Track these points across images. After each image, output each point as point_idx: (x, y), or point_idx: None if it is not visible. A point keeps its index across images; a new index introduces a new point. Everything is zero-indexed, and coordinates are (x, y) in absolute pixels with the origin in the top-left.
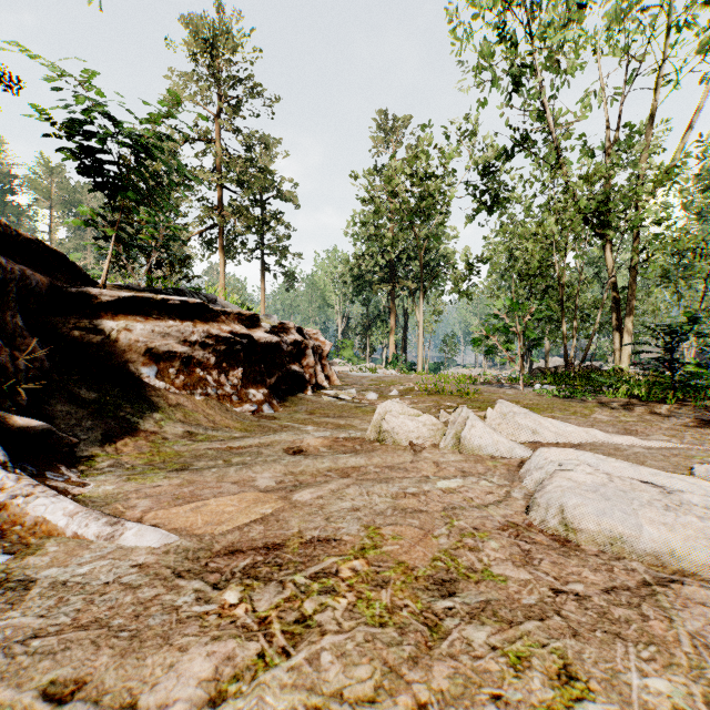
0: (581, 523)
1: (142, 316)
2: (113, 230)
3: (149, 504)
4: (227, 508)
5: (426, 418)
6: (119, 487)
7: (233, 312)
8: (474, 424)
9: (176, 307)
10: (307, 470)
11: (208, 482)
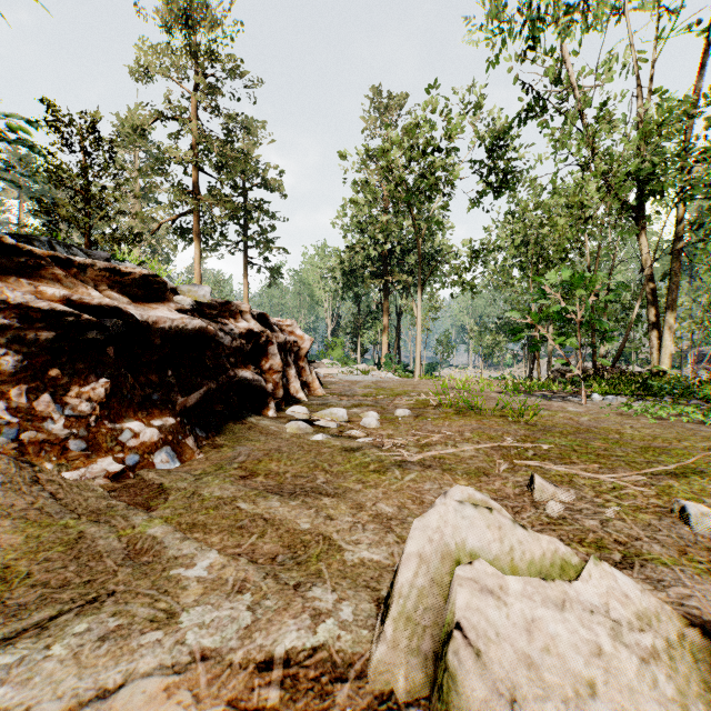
0: None
1: None
2: None
3: None
4: None
5: (598, 582)
6: None
7: (95, 265)
8: None
9: None
10: None
11: None
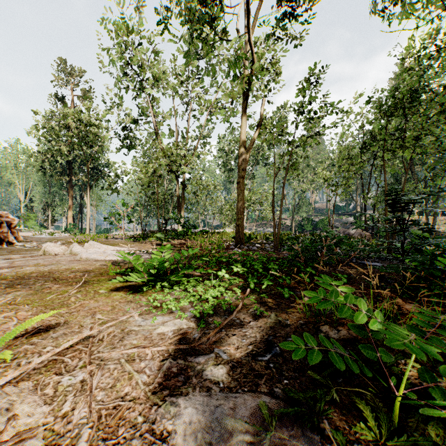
0: (83, 257)
1: None
2: None
3: None
4: None
5: (63, 247)
6: None
7: None
8: (76, 246)
9: None
10: (17, 260)
11: None
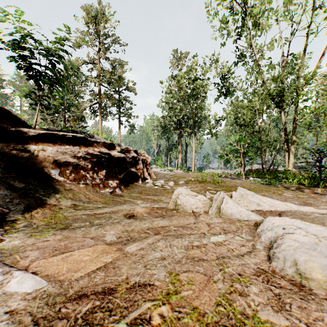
0: (311, 274)
1: (52, 143)
2: (39, 99)
3: (37, 254)
4: (84, 258)
5: (200, 197)
6: (23, 242)
7: (101, 141)
8: (227, 201)
9: (70, 139)
10: (135, 229)
11: (77, 237)
